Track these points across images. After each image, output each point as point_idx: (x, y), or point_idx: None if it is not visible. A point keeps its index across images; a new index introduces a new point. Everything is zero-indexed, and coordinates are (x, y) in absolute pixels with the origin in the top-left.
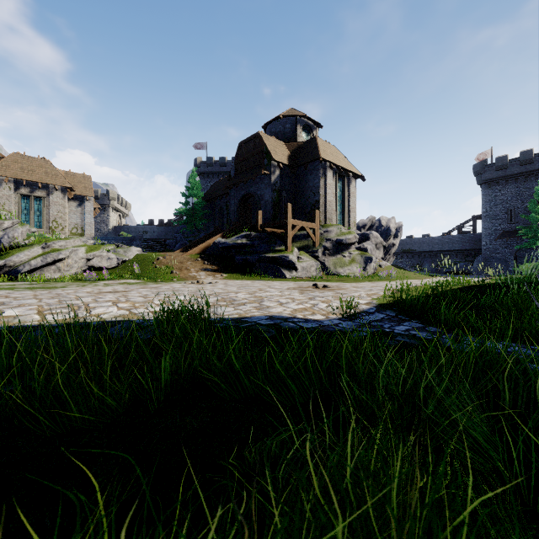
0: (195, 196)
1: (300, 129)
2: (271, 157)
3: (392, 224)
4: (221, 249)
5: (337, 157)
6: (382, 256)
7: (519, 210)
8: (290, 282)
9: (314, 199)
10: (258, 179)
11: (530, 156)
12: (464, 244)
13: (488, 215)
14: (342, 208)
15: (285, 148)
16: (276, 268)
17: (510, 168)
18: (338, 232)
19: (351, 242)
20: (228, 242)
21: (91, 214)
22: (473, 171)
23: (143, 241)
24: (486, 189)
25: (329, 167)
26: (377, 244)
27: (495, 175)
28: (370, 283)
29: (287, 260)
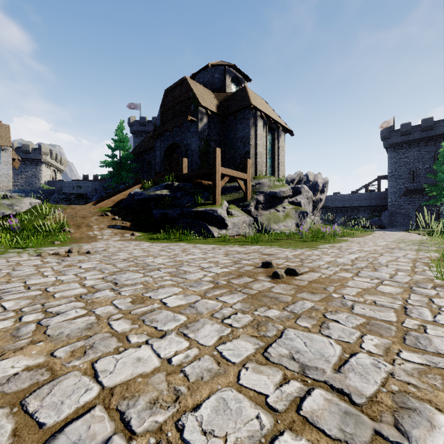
0: (122, 149)
1: (229, 80)
2: (198, 103)
3: (320, 179)
4: (138, 202)
5: (267, 108)
6: (311, 211)
7: (420, 171)
8: (218, 248)
9: (244, 149)
10: (185, 128)
11: (431, 123)
12: (371, 201)
13: (394, 175)
14: (272, 161)
15: (213, 97)
16: (202, 224)
17: (413, 134)
18: (270, 184)
19: (285, 196)
20: (145, 194)
21: (8, 165)
22: (380, 136)
23: (62, 193)
24: (391, 152)
25: (260, 116)
26: (308, 199)
27: (400, 140)
28: (337, 249)
29: (215, 215)
